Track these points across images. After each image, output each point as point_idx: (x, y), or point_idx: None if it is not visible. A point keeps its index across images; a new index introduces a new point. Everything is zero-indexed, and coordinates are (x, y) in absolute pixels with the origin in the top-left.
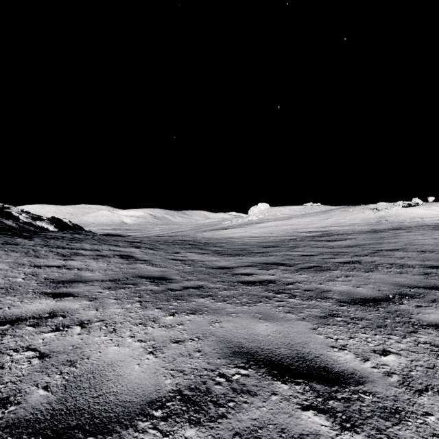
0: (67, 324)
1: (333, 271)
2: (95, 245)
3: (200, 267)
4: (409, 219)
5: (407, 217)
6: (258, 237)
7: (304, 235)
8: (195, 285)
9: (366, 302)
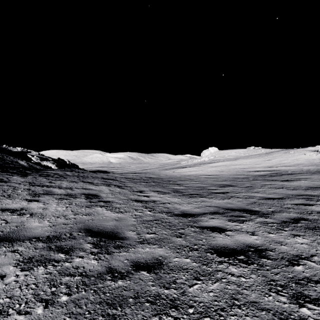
0: None
1: None
2: (72, 183)
3: (161, 213)
4: None
5: None
6: (212, 175)
7: (254, 174)
8: (151, 259)
9: None
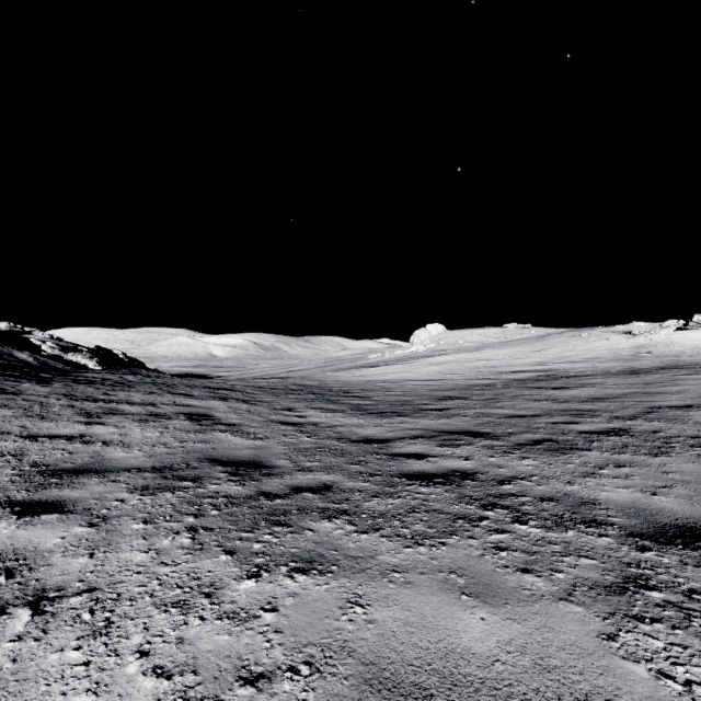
0: (6, 599)
1: (584, 452)
2: (152, 396)
3: (329, 440)
4: (690, 350)
5: (686, 346)
6: (428, 381)
7: (509, 378)
8: (316, 483)
9: (693, 537)
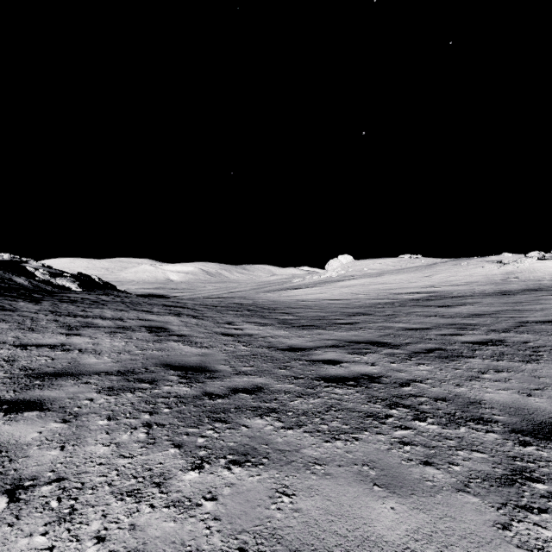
0: None
1: (468, 359)
2: (120, 312)
3: (261, 348)
4: (549, 275)
5: (545, 272)
6: (340, 300)
7: (404, 298)
8: (250, 385)
9: None
